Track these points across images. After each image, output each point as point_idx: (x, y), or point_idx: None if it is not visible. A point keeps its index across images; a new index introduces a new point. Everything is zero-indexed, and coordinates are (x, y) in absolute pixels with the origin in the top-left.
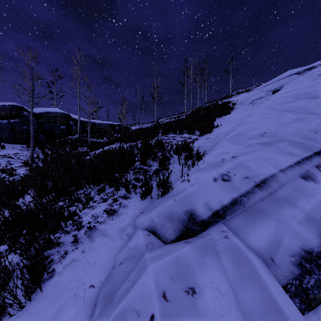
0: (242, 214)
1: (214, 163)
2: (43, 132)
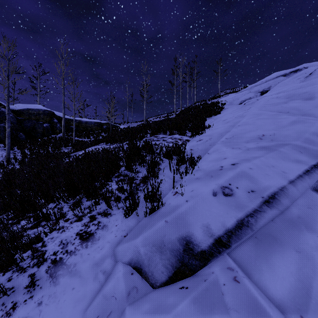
0: (251, 241)
1: (211, 171)
2: (23, 130)
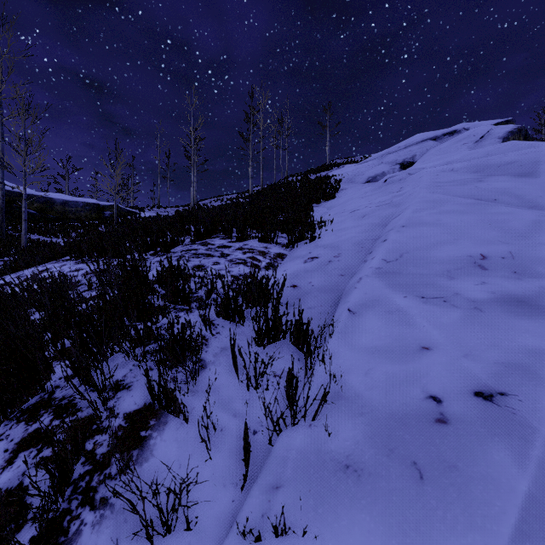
0: None
1: (398, 420)
2: None
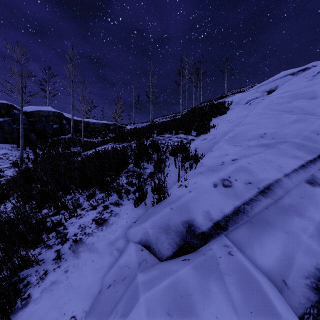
0: (246, 225)
1: (213, 166)
2: (34, 131)
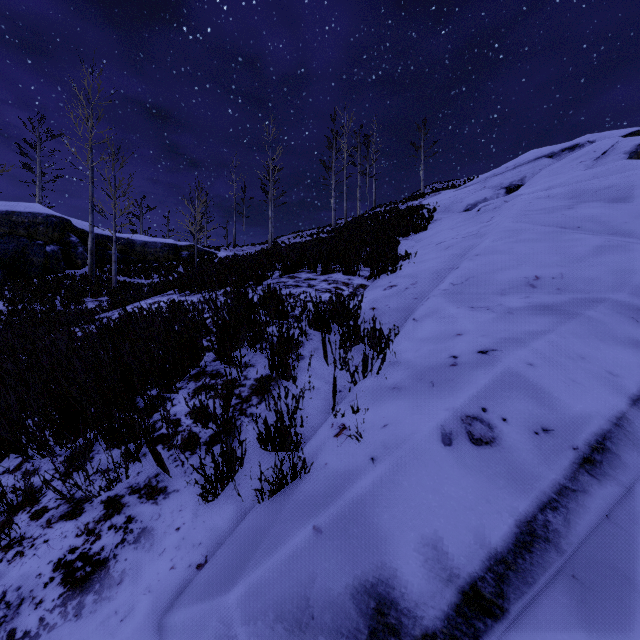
0: (563, 593)
1: (428, 368)
2: None
